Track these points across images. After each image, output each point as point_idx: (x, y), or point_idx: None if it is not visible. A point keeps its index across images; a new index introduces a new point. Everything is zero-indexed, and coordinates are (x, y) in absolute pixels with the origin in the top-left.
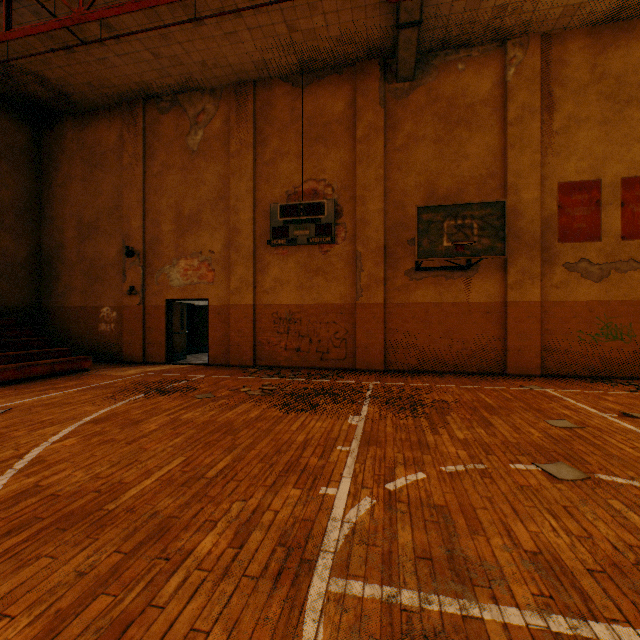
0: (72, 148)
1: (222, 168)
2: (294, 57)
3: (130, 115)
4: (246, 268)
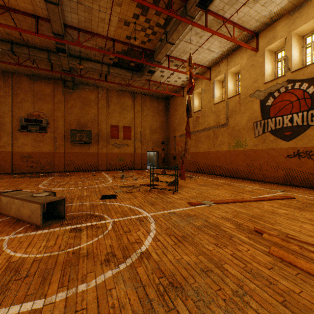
0: None
1: None
2: (31, 72)
3: None
4: (8, 138)
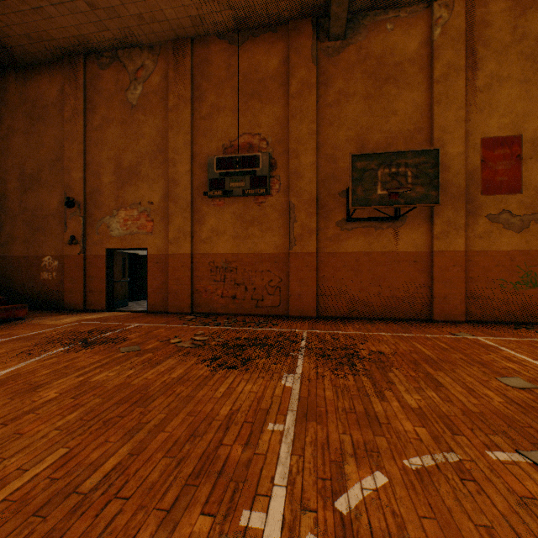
0: (14, 101)
1: (161, 122)
2: (229, 13)
3: (71, 70)
4: (184, 218)
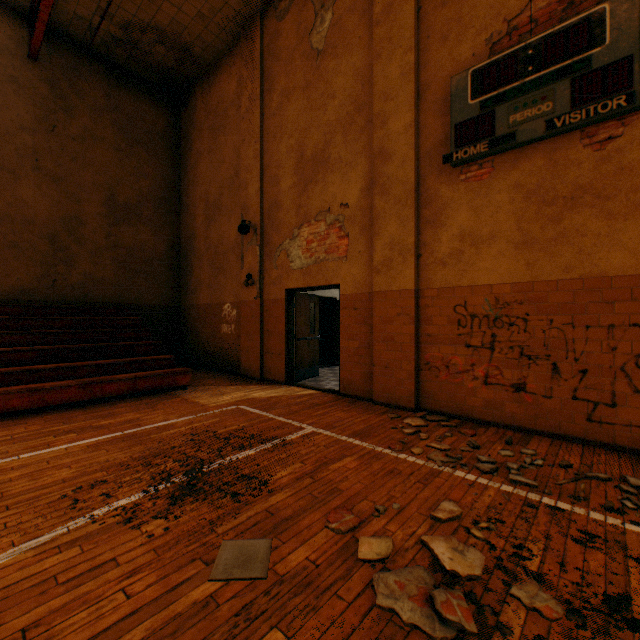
0: (201, 119)
1: (359, 56)
2: None
3: (247, 44)
4: (400, 221)
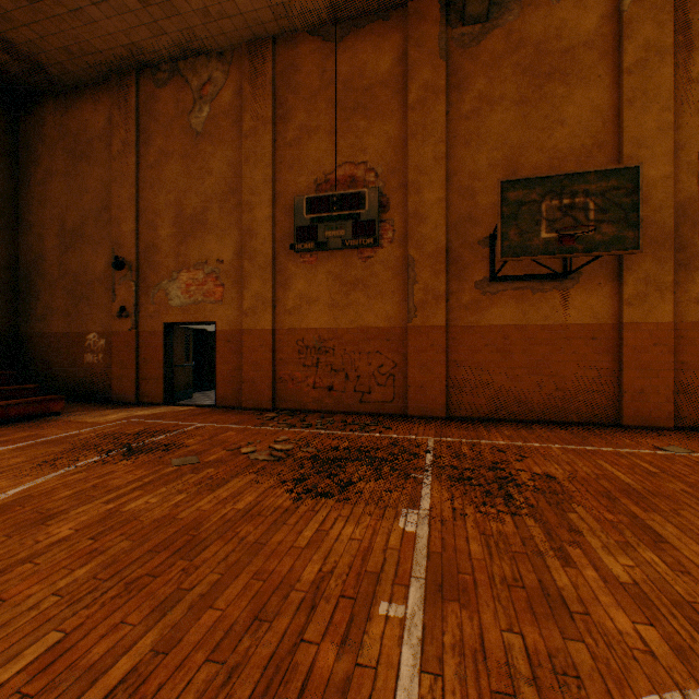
0: (53, 136)
1: (233, 153)
2: None
3: (120, 91)
4: (263, 281)
